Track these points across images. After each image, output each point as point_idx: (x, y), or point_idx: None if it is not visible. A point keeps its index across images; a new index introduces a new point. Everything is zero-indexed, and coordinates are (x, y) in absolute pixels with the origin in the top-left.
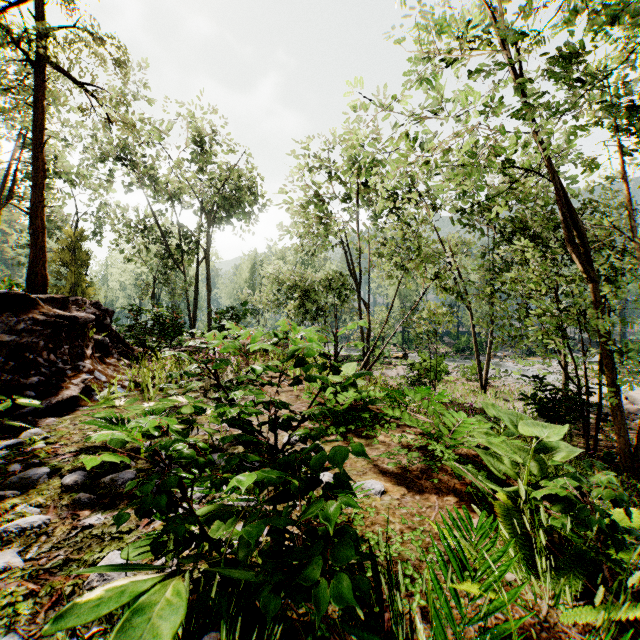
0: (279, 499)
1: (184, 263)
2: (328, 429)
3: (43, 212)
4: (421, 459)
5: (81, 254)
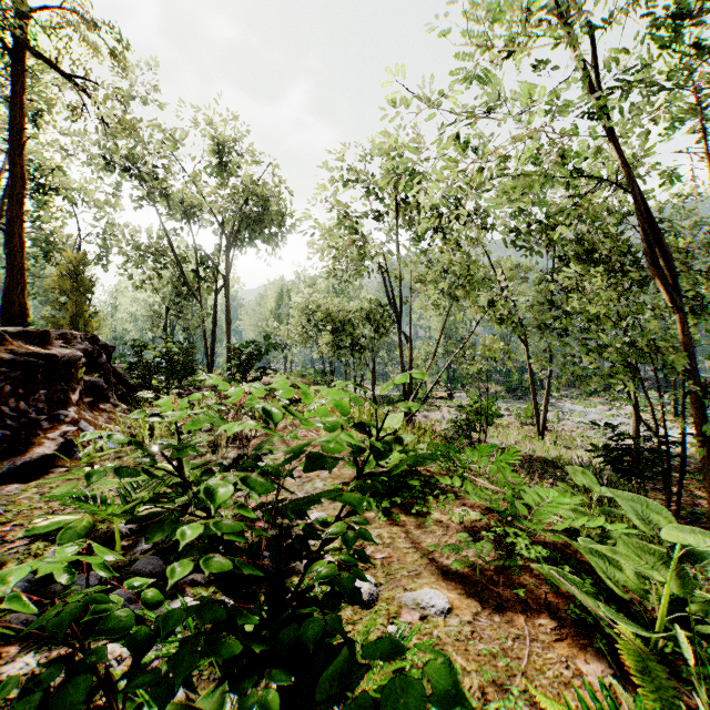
0: (286, 703)
1: (200, 291)
2: None
3: (22, 228)
4: (493, 549)
5: (83, 281)
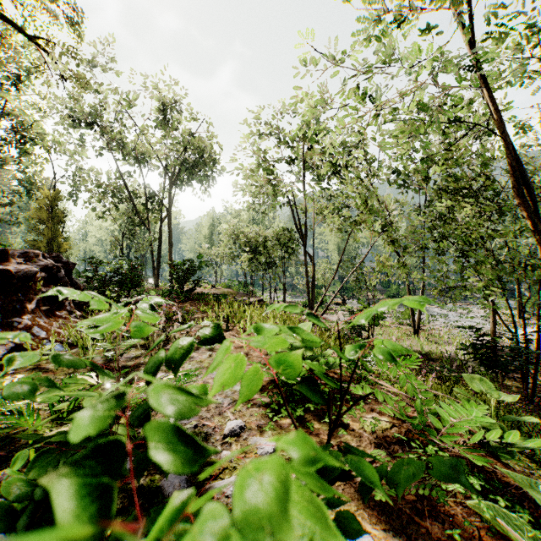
0: None
1: (149, 220)
2: (281, 409)
3: None
4: None
5: (57, 212)
